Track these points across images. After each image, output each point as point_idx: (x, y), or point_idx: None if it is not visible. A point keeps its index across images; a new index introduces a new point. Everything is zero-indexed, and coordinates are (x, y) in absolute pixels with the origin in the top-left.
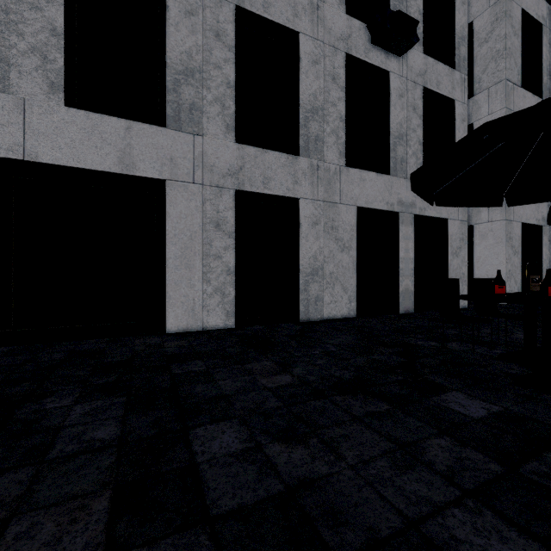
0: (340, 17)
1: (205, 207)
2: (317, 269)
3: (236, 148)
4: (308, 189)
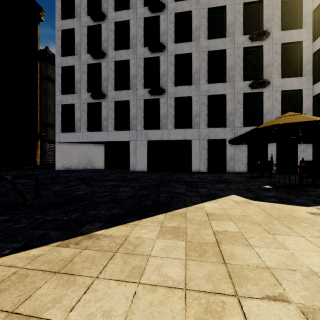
0: (241, 83)
1: (200, 144)
2: (232, 158)
3: (208, 129)
4: (229, 136)
